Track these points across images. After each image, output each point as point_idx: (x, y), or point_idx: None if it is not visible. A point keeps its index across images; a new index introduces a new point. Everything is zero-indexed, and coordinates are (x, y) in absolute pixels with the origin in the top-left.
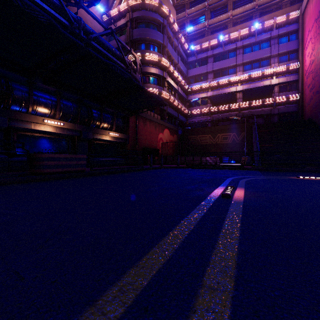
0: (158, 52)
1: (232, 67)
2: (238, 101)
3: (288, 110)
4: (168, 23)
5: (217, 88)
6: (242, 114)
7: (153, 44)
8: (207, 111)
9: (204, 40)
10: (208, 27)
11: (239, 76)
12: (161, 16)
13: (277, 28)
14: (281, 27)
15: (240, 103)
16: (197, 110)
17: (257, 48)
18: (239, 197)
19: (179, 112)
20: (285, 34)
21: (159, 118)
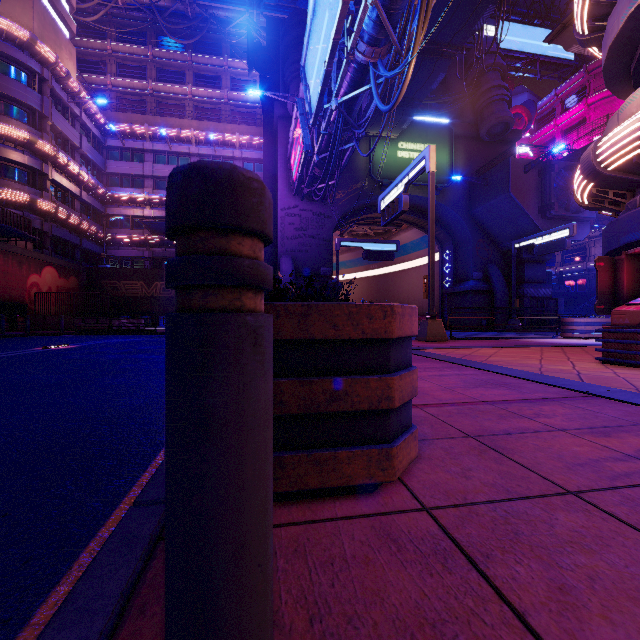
0: (30, 123)
1: None
2: None
3: None
4: (55, 74)
5: (162, 207)
6: None
7: (17, 106)
8: (143, 241)
9: (140, 119)
10: (152, 93)
11: None
12: (38, 58)
13: (241, 148)
14: (246, 148)
15: None
16: (124, 235)
17: None
18: (56, 348)
19: (84, 235)
20: (250, 160)
21: (30, 246)
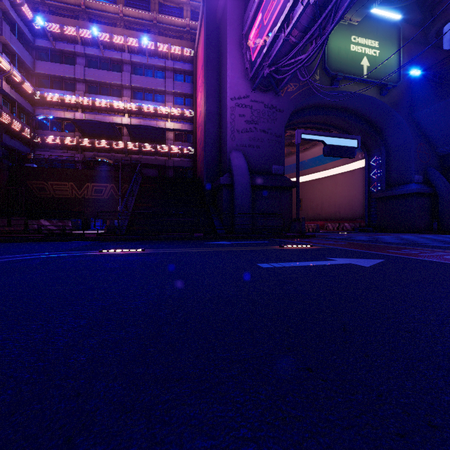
0: None
1: (117, 86)
2: (124, 139)
3: (184, 164)
4: None
5: (93, 111)
6: (130, 159)
7: None
8: (74, 144)
9: (71, 23)
10: (84, 8)
11: (125, 103)
12: None
13: (172, 60)
14: (177, 60)
15: (127, 143)
16: (54, 137)
17: (150, 74)
18: None
19: (7, 131)
20: (181, 71)
21: None
